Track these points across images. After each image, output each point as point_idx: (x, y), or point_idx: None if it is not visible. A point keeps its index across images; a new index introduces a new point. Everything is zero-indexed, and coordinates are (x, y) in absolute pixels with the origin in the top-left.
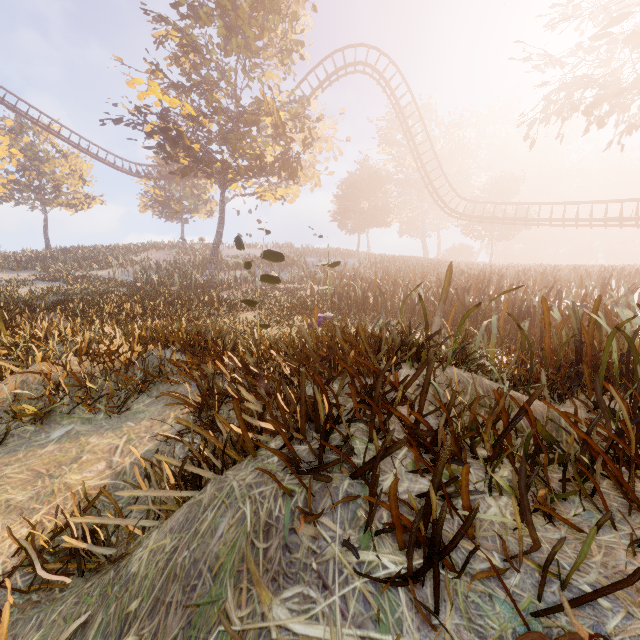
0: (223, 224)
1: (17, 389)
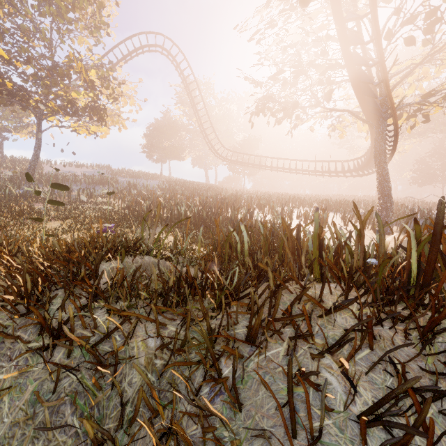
0: (40, 148)
1: None
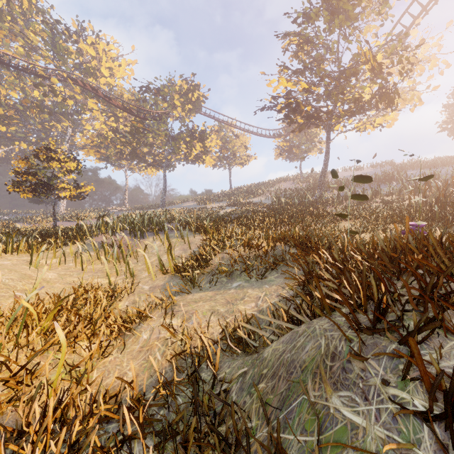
0: (328, 157)
1: (220, 261)
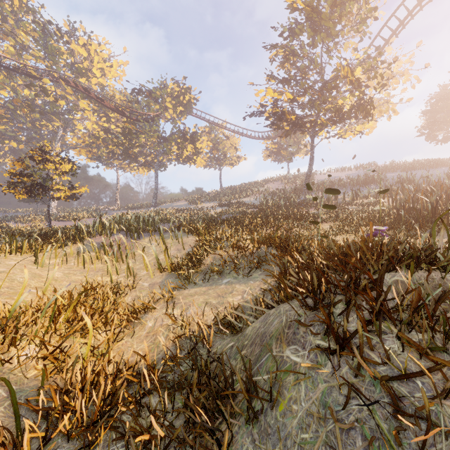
0: (312, 161)
1: (212, 260)
